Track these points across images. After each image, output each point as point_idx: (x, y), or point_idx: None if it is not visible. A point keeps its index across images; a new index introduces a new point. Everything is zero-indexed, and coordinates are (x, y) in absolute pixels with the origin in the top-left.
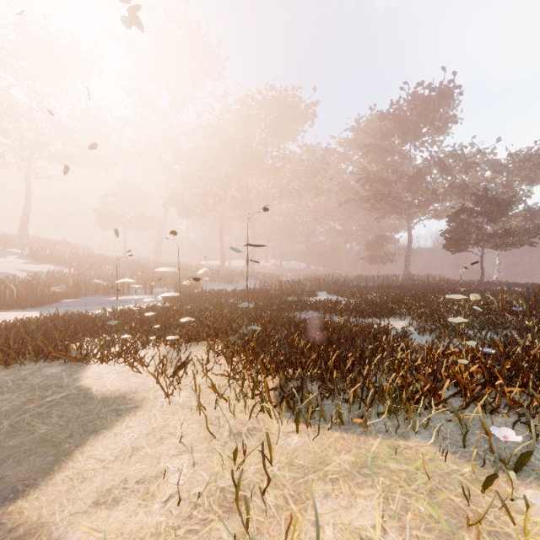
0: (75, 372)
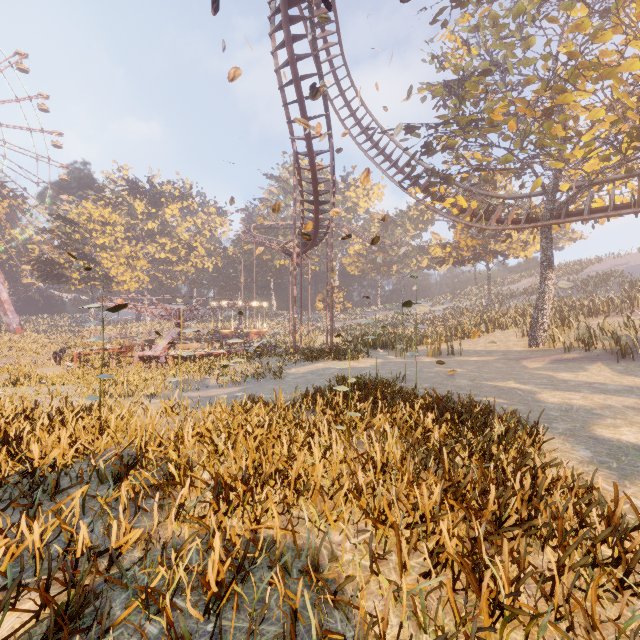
0: None
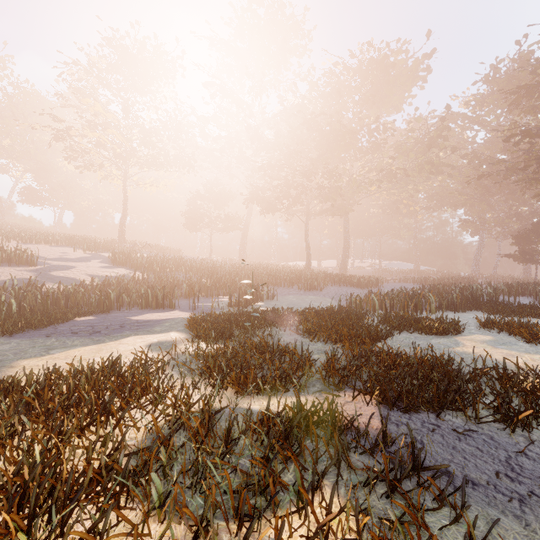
0: None
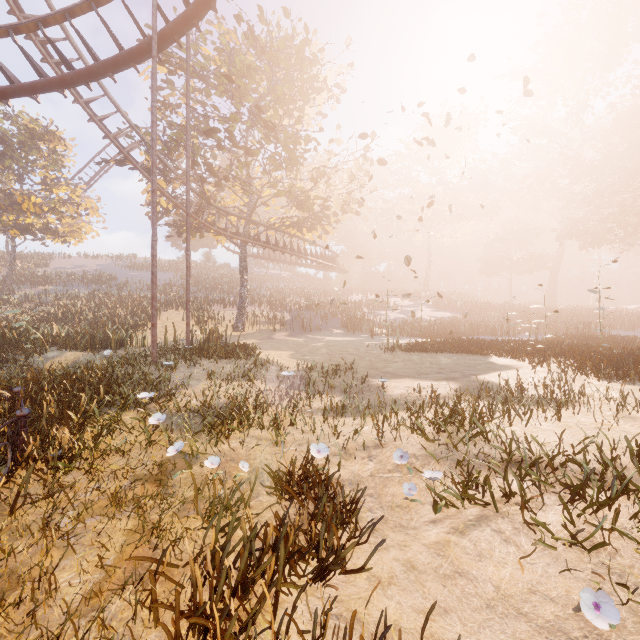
0: (486, 358)
